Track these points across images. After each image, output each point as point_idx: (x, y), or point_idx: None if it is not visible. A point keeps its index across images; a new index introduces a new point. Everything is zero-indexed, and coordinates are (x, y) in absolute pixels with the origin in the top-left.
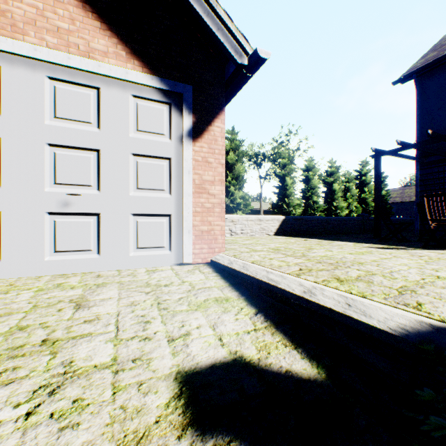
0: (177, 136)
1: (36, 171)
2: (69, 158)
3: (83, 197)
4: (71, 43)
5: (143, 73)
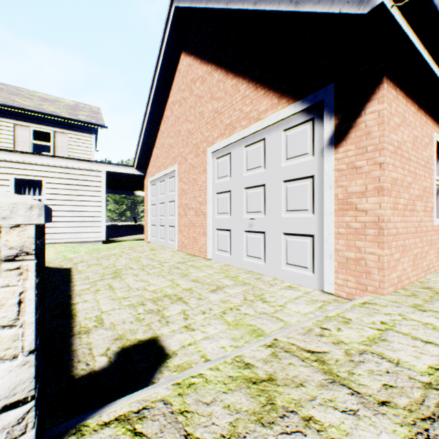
0: (319, 149)
1: (241, 205)
2: (252, 194)
3: (258, 220)
4: (251, 118)
5: (288, 106)
